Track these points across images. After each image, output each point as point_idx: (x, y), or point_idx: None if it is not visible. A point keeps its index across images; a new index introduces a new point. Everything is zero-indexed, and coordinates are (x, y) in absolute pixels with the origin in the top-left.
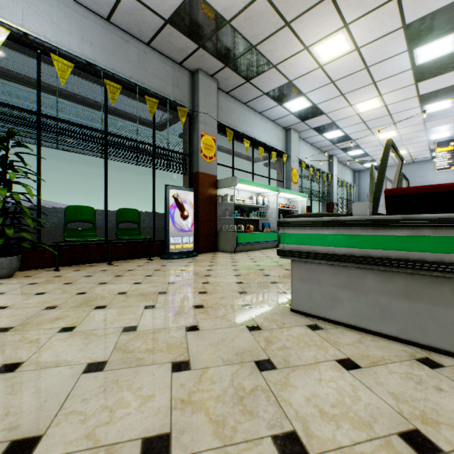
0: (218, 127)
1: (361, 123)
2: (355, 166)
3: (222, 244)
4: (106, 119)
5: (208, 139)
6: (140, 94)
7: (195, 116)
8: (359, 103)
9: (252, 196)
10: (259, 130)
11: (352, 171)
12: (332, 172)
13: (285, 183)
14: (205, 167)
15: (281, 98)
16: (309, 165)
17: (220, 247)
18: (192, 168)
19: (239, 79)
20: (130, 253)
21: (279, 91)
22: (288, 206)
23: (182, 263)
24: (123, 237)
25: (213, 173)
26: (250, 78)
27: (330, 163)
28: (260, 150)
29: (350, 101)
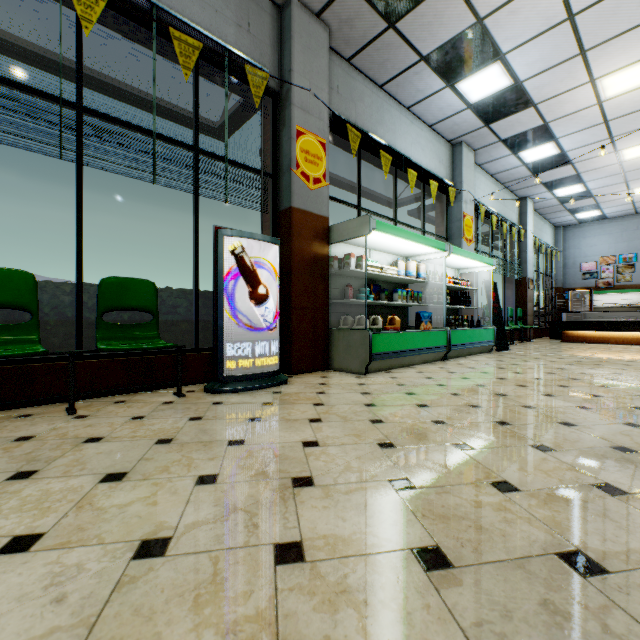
0: (332, 125)
1: (599, 125)
2: (561, 217)
3: (339, 355)
4: (80, 76)
5: (312, 142)
6: (158, 22)
7: (285, 95)
8: (611, 73)
9: (396, 260)
10: (406, 141)
11: (552, 227)
12: (525, 225)
13: (451, 241)
14: (305, 198)
15: (453, 70)
16: (490, 212)
17: (335, 360)
18: (279, 201)
19: (374, 21)
20: (137, 378)
21: (453, 49)
22: (459, 282)
23: (246, 409)
24: (100, 346)
25: (321, 212)
26: (396, 16)
27: (522, 211)
28: (410, 176)
29: (593, 68)
